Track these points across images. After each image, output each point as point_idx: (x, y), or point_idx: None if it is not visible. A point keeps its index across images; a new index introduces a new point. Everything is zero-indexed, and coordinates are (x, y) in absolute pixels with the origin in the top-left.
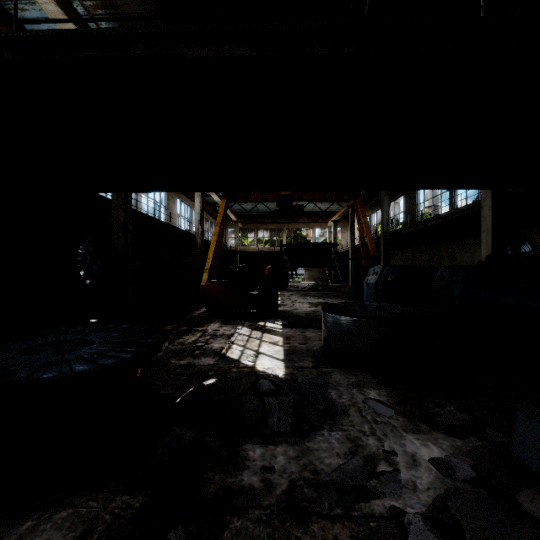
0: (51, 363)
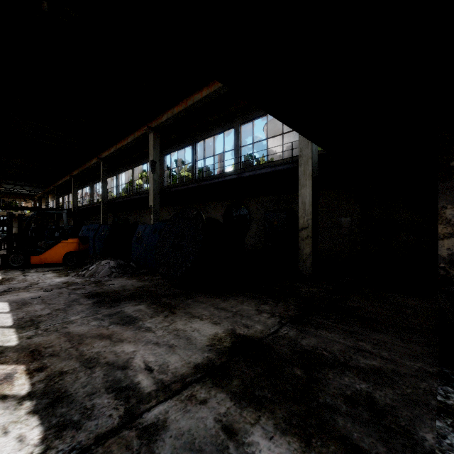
0: None
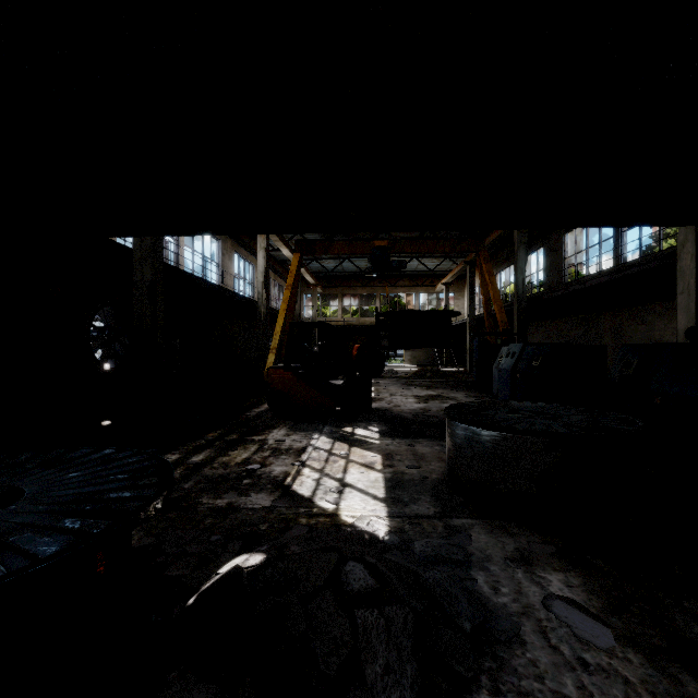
0: None
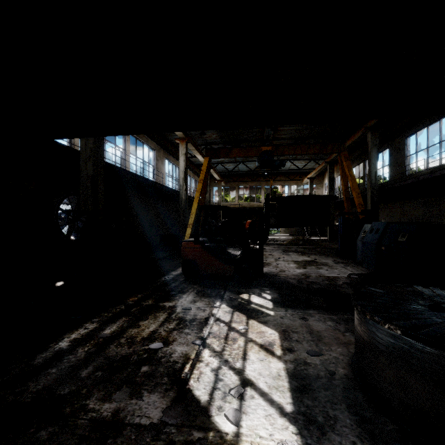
0: None
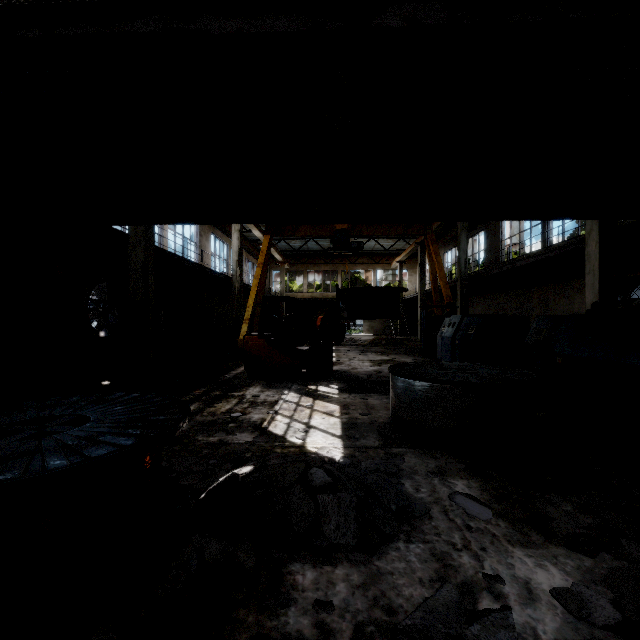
0: (18, 454)
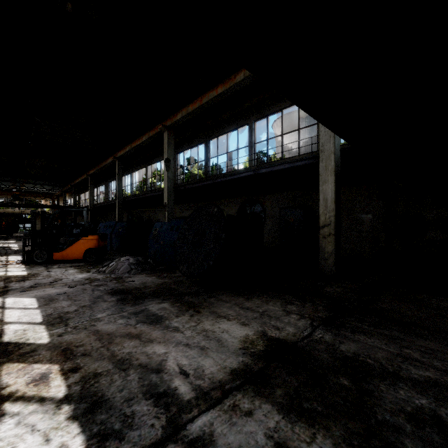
0: None
